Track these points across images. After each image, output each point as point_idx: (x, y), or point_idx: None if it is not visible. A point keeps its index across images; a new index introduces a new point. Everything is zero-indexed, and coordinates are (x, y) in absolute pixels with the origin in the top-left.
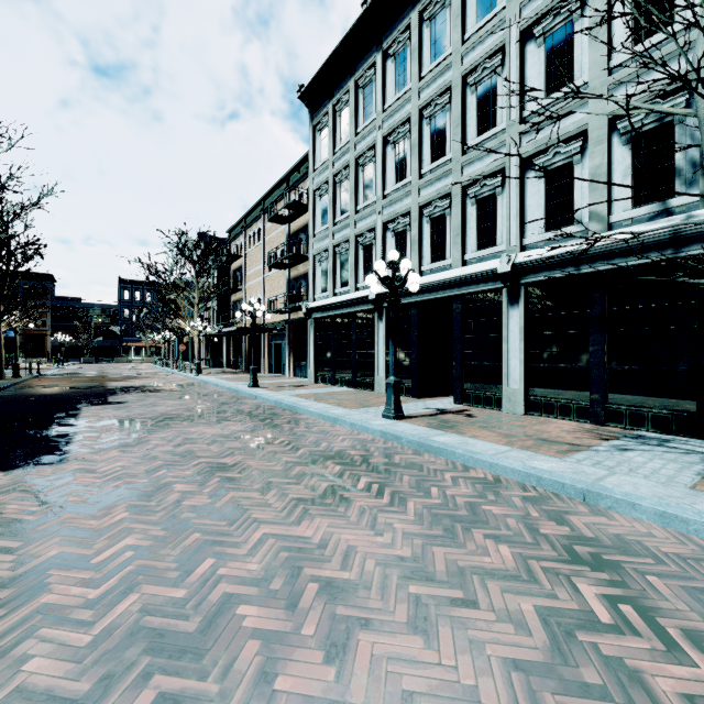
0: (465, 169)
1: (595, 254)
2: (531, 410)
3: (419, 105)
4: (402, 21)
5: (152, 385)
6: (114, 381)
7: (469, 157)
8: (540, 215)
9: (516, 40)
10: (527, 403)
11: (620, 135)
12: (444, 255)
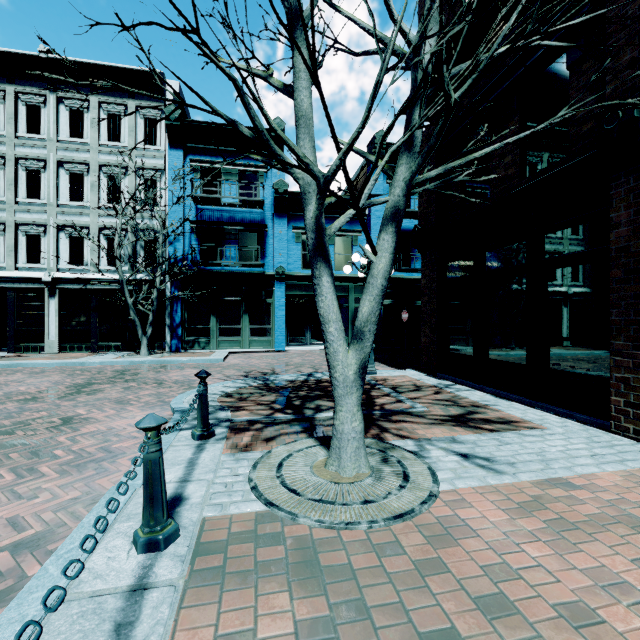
0: (18, 214)
1: (93, 281)
2: (63, 350)
3: None
4: None
5: None
6: None
7: (21, 208)
8: (68, 256)
9: (54, 163)
10: (60, 347)
11: (104, 235)
12: None
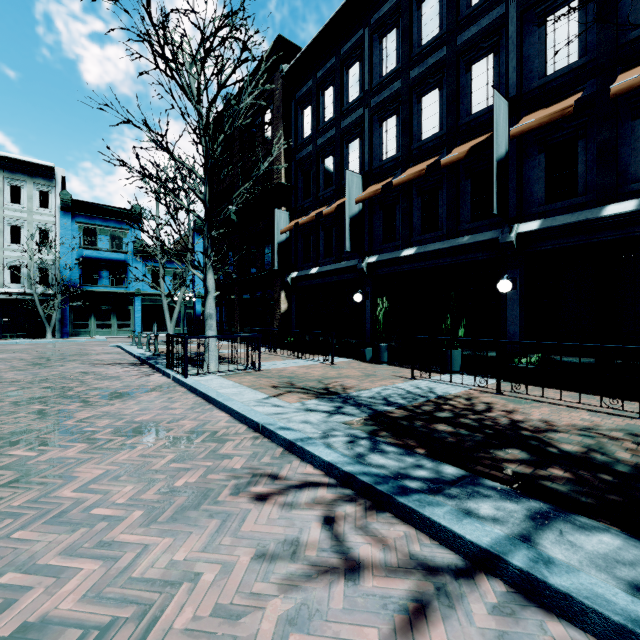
0: None
1: (1, 294)
2: None
3: None
4: None
5: None
6: None
7: None
8: None
9: None
10: None
11: (7, 263)
12: None
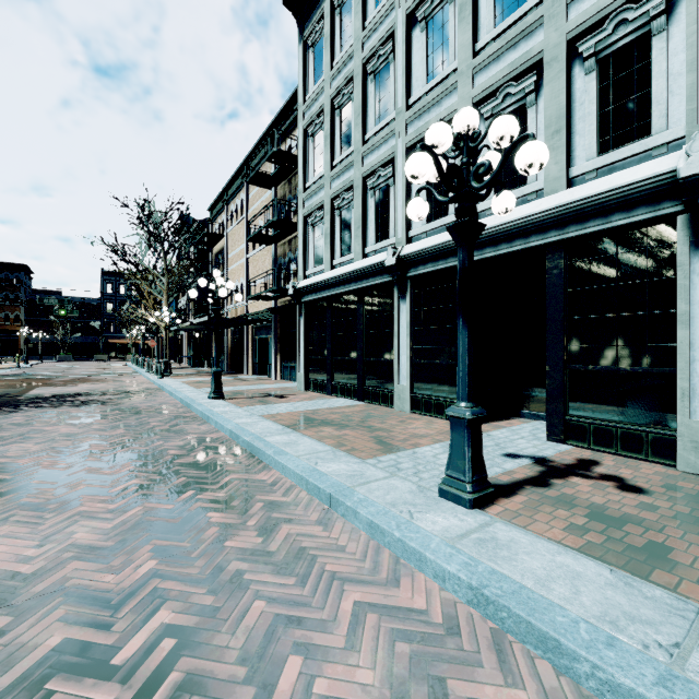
0: (574, 8)
1: None
2: None
3: None
4: None
5: (87, 393)
6: (50, 385)
7: None
8: None
9: None
10: None
11: None
12: (523, 178)
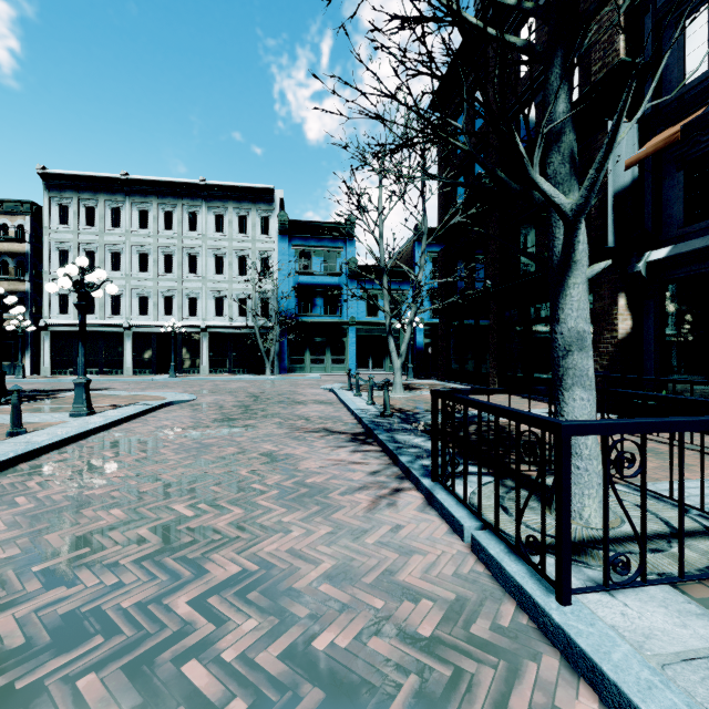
0: (184, 284)
1: (230, 327)
2: (211, 373)
3: (159, 244)
4: (146, 197)
5: None
6: None
7: (186, 280)
8: (214, 310)
9: (206, 250)
10: (209, 371)
11: (236, 296)
12: (172, 314)
